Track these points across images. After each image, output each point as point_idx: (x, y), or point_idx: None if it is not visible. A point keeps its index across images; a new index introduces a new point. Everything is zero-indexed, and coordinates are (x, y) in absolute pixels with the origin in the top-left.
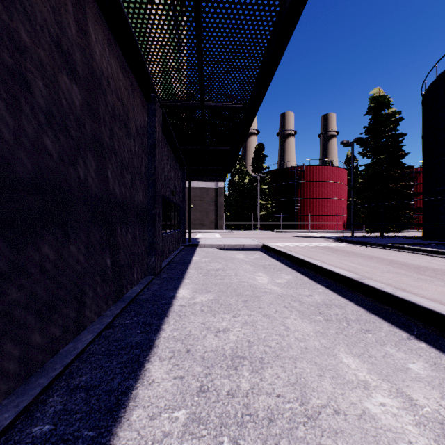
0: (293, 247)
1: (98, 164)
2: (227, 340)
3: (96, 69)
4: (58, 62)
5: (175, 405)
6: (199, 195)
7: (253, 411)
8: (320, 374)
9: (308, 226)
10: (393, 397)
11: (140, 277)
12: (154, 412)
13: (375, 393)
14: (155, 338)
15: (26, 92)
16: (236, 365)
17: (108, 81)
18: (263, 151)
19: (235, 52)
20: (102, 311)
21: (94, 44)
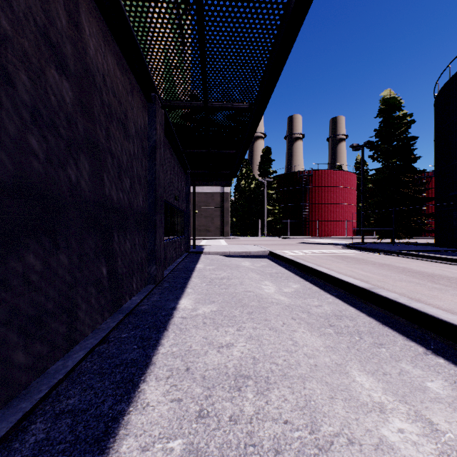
0: (301, 254)
1: (92, 166)
2: (230, 356)
3: (91, 64)
4: (45, 54)
5: (171, 433)
6: (204, 200)
7: (257, 441)
8: (332, 396)
9: (316, 232)
10: (412, 421)
11: (139, 287)
12: (146, 442)
13: (392, 418)
14: (152, 355)
15: (7, 85)
16: (240, 385)
17: (103, 78)
18: (270, 155)
19: (240, 48)
20: (97, 324)
21: (88, 38)
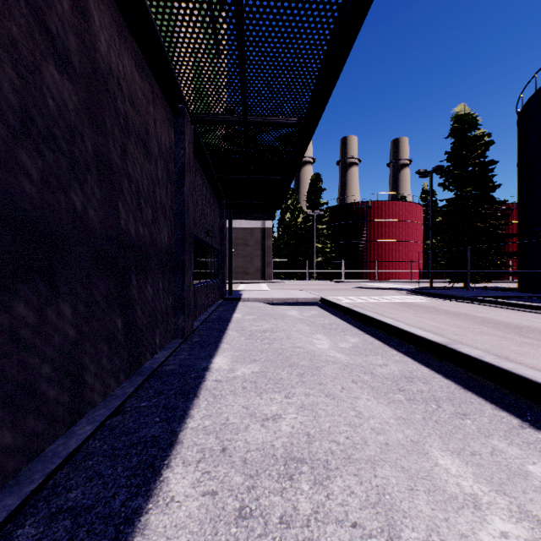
0: (359, 302)
1: (103, 192)
2: (278, 432)
3: (101, 63)
4: (40, 45)
5: (202, 540)
6: (242, 236)
7: None
8: (411, 486)
9: (375, 275)
10: (517, 520)
11: (164, 342)
12: None
13: (490, 516)
14: (179, 430)
15: None
16: (291, 472)
17: (118, 82)
18: (320, 184)
19: (287, 48)
20: (110, 389)
21: (98, 30)
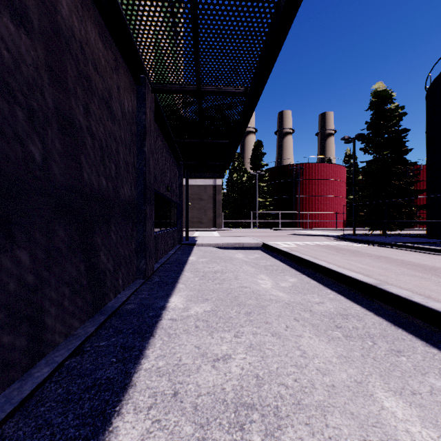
0: (295, 246)
1: (65, 146)
2: (228, 374)
3: (63, 25)
4: None
5: None
6: (197, 192)
7: None
8: (364, 437)
9: (307, 224)
10: None
11: (127, 282)
12: None
13: None
14: (133, 372)
15: None
16: (242, 421)
17: (81, 46)
18: (261, 149)
19: (236, 21)
20: (72, 329)
21: None
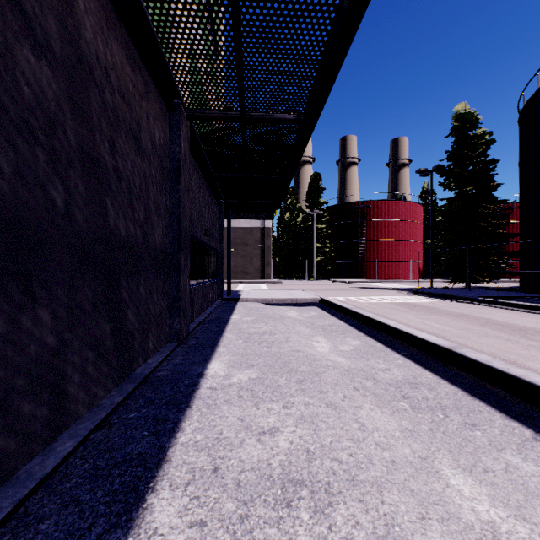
0: (359, 302)
1: (89, 189)
2: (275, 449)
3: (87, 51)
4: (13, 25)
5: None
6: (242, 236)
7: None
8: (423, 514)
9: (375, 274)
10: None
11: (158, 345)
12: None
13: None
14: (168, 446)
15: None
16: (289, 498)
17: (106, 72)
18: (319, 183)
19: (286, 39)
20: (96, 399)
21: (83, 15)
